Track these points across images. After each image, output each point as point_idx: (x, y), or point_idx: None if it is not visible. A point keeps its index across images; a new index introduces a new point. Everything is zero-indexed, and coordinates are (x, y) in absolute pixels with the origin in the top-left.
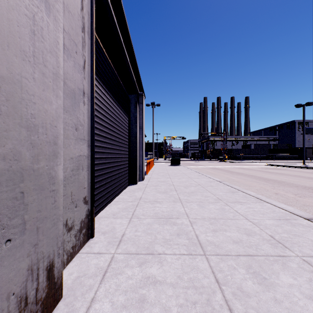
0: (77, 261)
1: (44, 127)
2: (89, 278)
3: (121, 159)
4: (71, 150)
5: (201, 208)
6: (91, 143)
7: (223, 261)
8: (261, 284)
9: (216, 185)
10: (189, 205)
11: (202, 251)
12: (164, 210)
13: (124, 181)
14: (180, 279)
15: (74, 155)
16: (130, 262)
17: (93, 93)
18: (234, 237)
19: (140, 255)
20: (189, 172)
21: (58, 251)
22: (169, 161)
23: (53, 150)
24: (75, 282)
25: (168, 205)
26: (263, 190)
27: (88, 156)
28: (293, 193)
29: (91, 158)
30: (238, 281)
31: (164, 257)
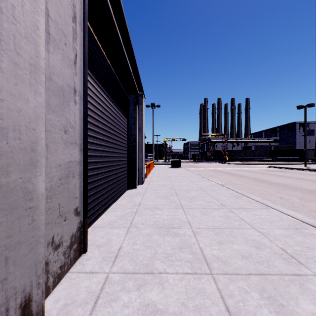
0: (66, 283)
1: (17, 130)
2: (78, 306)
3: (119, 162)
4: (59, 156)
5: (204, 215)
6: (83, 146)
7: (232, 282)
8: (279, 314)
9: (218, 188)
10: (191, 212)
11: (208, 268)
12: (165, 218)
13: (122, 185)
14: (185, 306)
15: (63, 161)
16: (126, 284)
17: (86, 91)
18: (242, 251)
19: (138, 274)
20: (189, 174)
21: (37, 280)
22: (170, 163)
23: (29, 159)
24: (61, 312)
25: (169, 212)
26: (267, 193)
27: (80, 162)
28: (298, 198)
29: (84, 163)
30: (252, 310)
31: (165, 276)
